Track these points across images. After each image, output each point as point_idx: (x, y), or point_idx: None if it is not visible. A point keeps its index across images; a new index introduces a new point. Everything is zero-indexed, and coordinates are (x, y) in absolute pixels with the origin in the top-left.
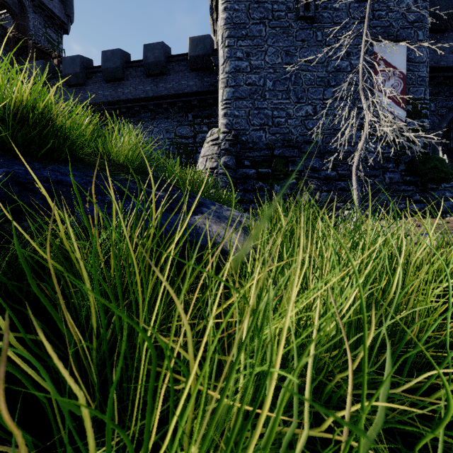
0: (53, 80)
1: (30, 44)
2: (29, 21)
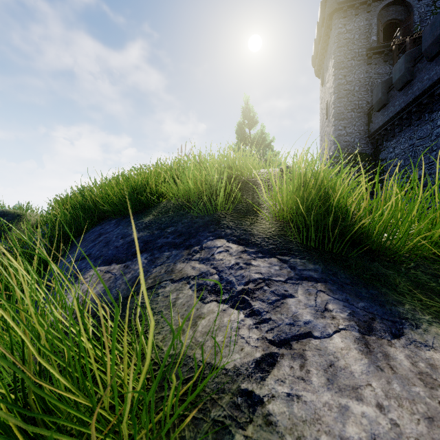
0: (416, 65)
1: (407, 42)
2: (413, 16)
